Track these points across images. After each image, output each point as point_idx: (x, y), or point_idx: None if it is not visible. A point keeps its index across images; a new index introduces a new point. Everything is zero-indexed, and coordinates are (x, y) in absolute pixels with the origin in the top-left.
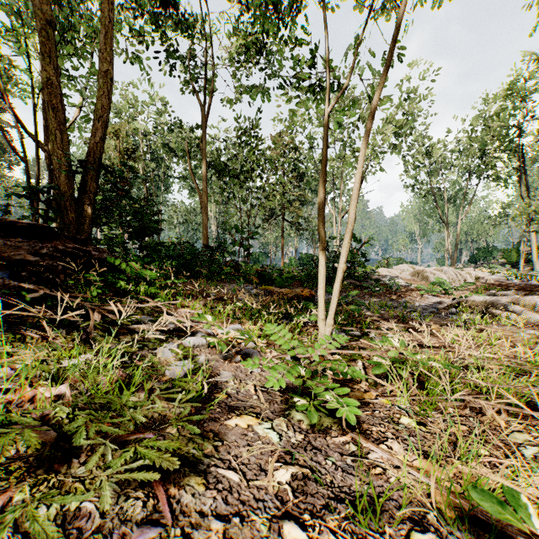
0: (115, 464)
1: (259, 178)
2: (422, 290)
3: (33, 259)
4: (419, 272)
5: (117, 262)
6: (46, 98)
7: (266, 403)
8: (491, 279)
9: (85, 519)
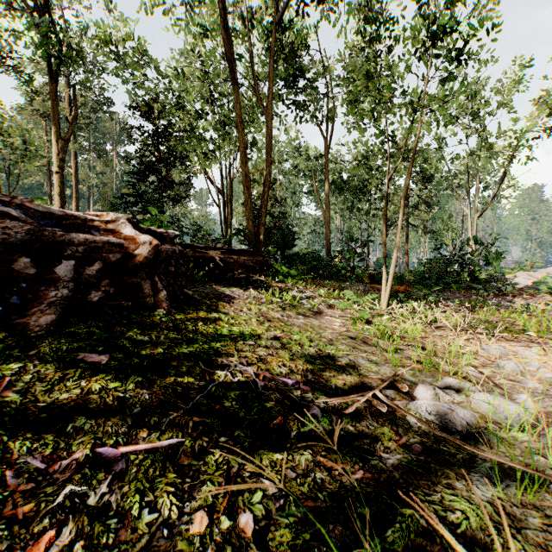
0: (296, 307)
1: (378, 189)
2: None
3: (251, 265)
4: None
5: (276, 266)
6: (244, 184)
7: (340, 317)
8: None
9: (291, 315)
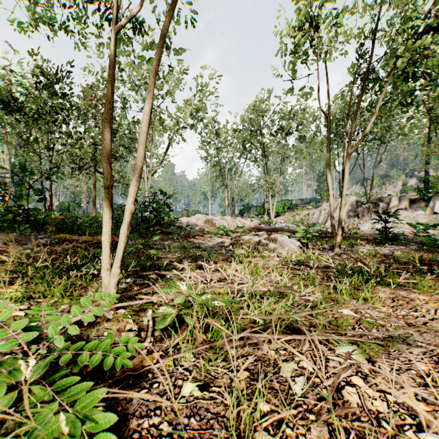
0: None
1: (65, 123)
2: (211, 233)
3: None
4: (210, 220)
5: None
6: None
7: None
8: (251, 224)
9: None
